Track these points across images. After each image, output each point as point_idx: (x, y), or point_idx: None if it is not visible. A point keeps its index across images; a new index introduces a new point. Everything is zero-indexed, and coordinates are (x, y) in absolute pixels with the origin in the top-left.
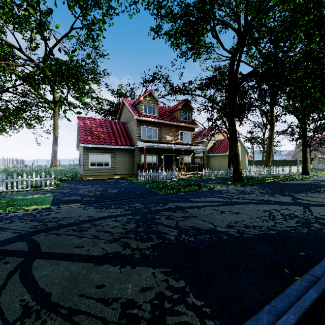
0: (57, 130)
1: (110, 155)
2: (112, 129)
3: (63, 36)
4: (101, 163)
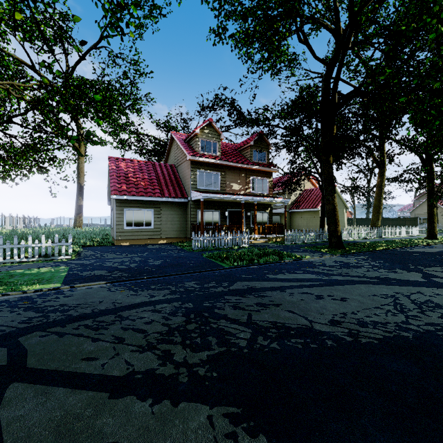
0: (83, 177)
1: (154, 211)
2: (157, 175)
3: (91, 47)
4: (140, 222)
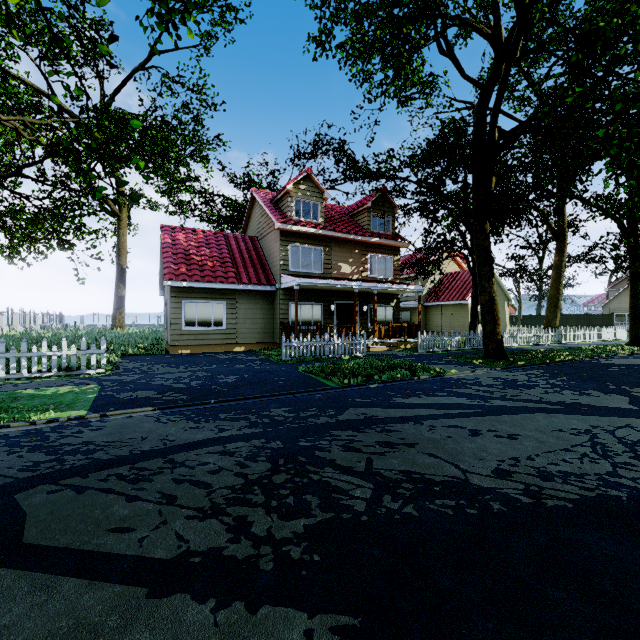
0: (125, 255)
1: (226, 304)
2: (231, 251)
3: (136, 68)
4: (207, 321)
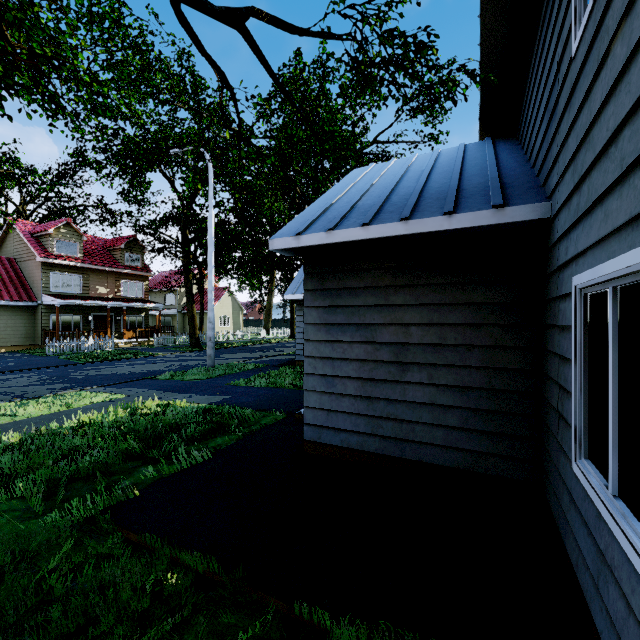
0: None
1: None
2: None
3: None
4: None
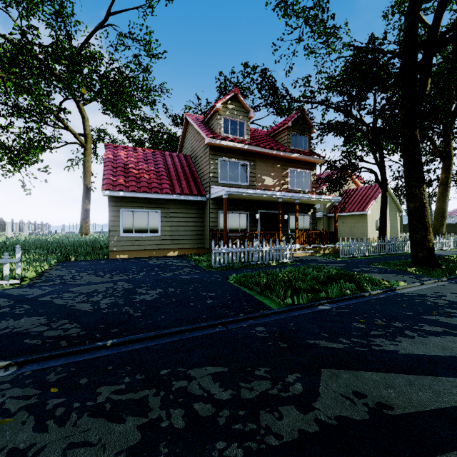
0: (89, 177)
1: (161, 213)
2: (167, 167)
3: (96, 27)
4: (143, 228)
